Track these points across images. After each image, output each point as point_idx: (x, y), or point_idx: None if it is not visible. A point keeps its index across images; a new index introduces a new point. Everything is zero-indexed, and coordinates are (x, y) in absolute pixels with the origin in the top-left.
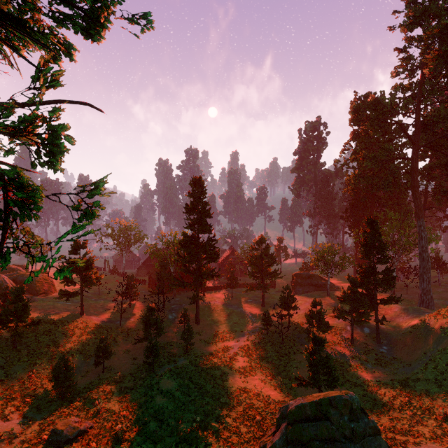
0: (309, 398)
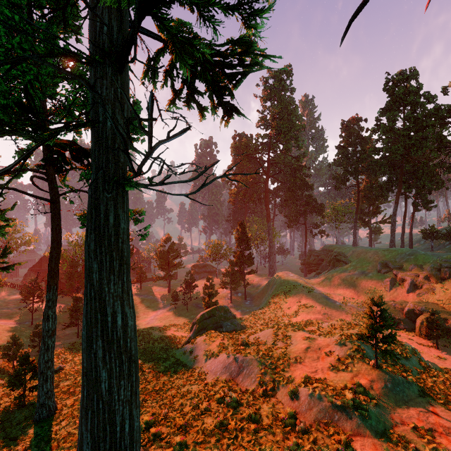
0: (206, 310)
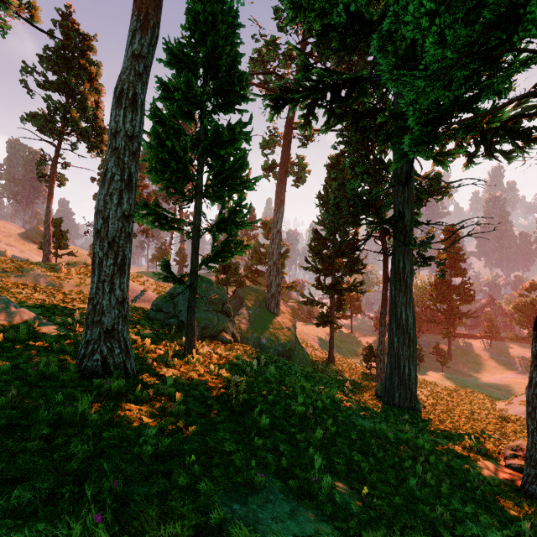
0: None
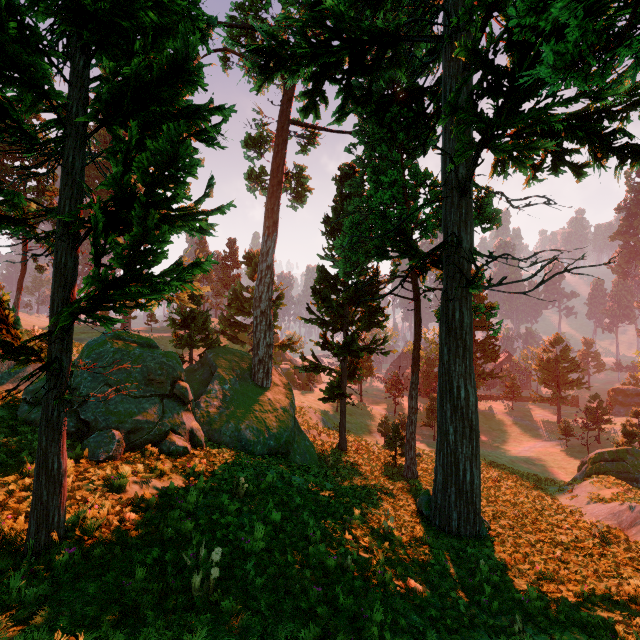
0: (607, 449)
